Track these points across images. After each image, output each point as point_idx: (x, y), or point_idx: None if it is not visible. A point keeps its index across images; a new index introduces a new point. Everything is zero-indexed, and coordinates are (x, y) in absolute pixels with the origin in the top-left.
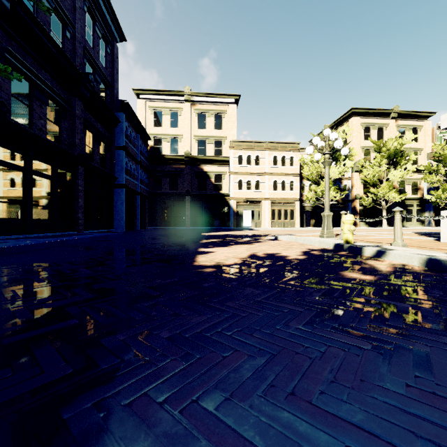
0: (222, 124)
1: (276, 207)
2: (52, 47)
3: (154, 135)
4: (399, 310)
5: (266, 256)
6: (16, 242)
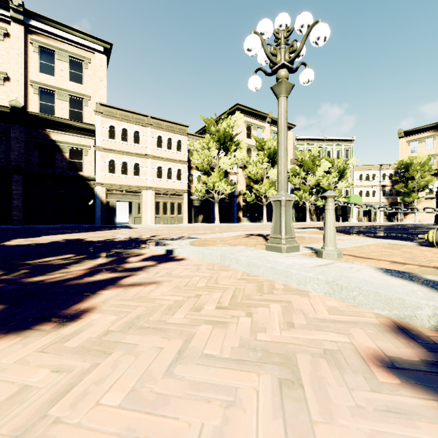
0: (83, 77)
1: (161, 198)
2: None
3: None
4: None
5: None
6: None
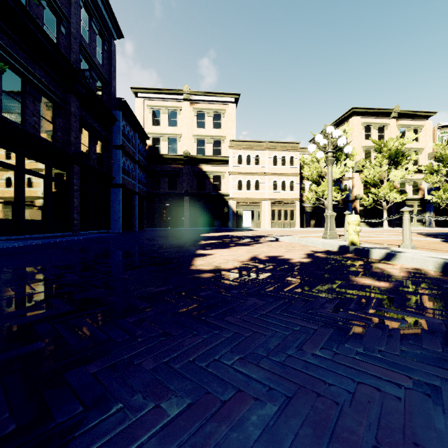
0: (221, 123)
1: (276, 207)
2: (46, 42)
3: (153, 135)
4: (431, 327)
5: (268, 259)
6: (4, 244)
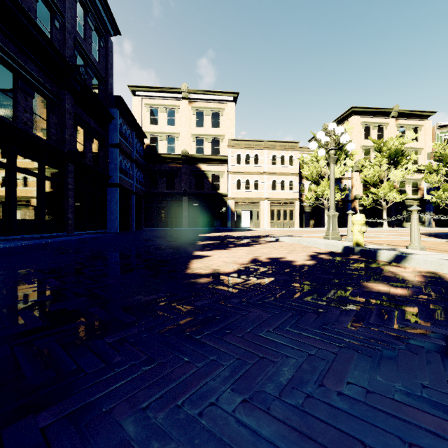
0: (220, 122)
1: (275, 207)
2: (38, 36)
3: (150, 133)
4: None
5: (270, 261)
6: None
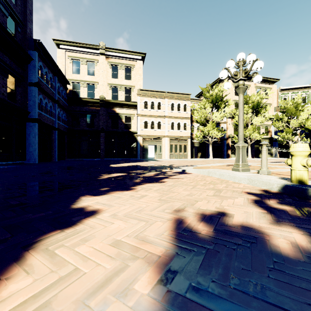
0: (131, 76)
1: (173, 142)
2: None
3: (73, 81)
4: None
5: (216, 236)
6: None
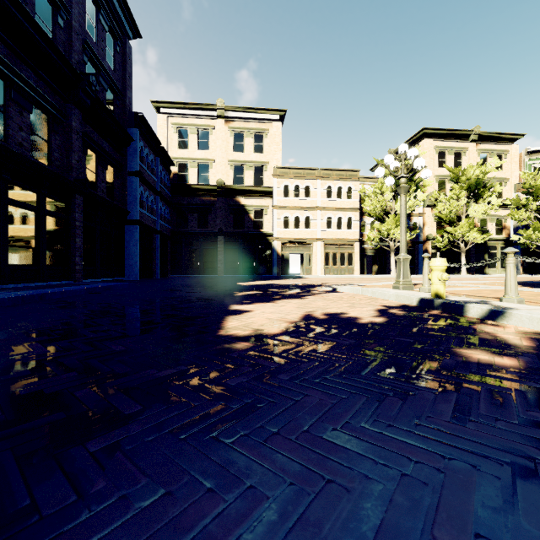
0: (263, 146)
1: (330, 249)
2: (37, 35)
3: (178, 160)
4: None
5: (327, 318)
6: None
